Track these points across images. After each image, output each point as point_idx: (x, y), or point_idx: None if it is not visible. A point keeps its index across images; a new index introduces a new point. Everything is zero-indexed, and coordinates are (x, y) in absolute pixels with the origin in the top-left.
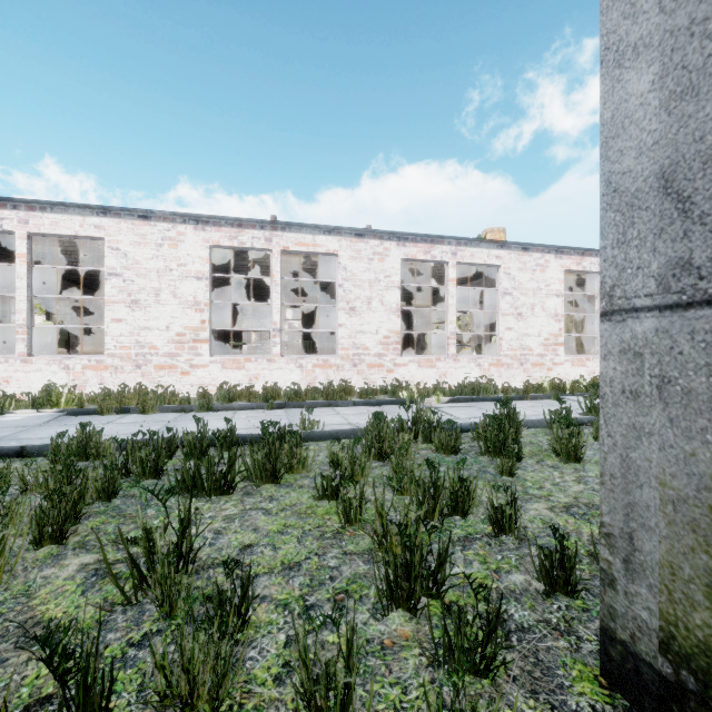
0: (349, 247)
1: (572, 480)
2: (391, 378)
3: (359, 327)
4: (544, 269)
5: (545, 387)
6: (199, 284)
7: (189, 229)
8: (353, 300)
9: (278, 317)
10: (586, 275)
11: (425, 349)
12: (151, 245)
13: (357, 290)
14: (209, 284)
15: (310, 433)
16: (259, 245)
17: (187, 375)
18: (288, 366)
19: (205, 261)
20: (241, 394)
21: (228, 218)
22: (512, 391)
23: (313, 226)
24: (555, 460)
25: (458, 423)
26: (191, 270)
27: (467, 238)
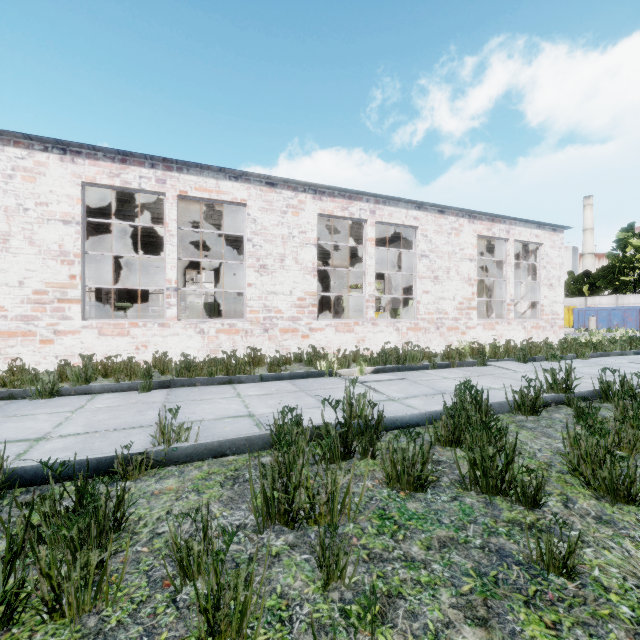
0: (260, 197)
1: None
2: (306, 344)
3: (271, 287)
4: (459, 233)
5: (465, 352)
6: (67, 229)
7: (53, 159)
8: (264, 257)
9: (173, 274)
10: (491, 243)
11: (339, 313)
12: None
13: (269, 246)
14: (82, 230)
15: (172, 450)
16: (149, 186)
17: (49, 344)
18: (186, 332)
19: (75, 202)
20: (120, 367)
21: (107, 150)
22: (432, 356)
23: (216, 169)
24: (586, 494)
25: (403, 414)
26: (56, 212)
27: (386, 196)
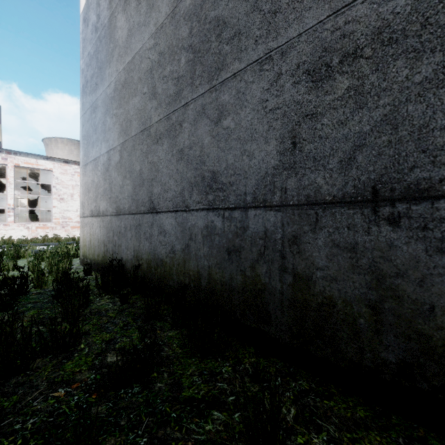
0: (60, 167)
1: None
2: None
3: (66, 208)
4: None
5: None
6: None
7: None
8: (62, 194)
9: (12, 201)
10: None
11: None
12: None
13: (65, 190)
14: None
15: (33, 250)
16: None
17: None
18: (19, 228)
19: None
20: None
21: None
22: None
23: (36, 155)
24: None
25: None
26: None
27: None
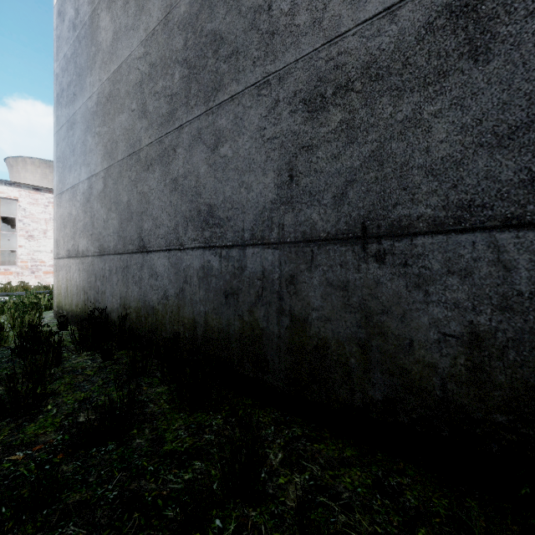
0: (28, 196)
1: None
2: None
3: (37, 248)
4: None
5: None
6: None
7: None
8: (31, 231)
9: None
10: None
11: None
12: None
13: (35, 225)
14: None
15: None
16: None
17: None
18: None
19: None
20: None
21: None
22: None
23: None
24: None
25: None
26: None
27: None
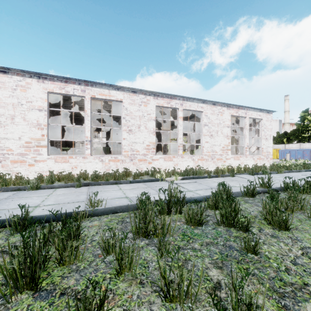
0: (129, 98)
1: (301, 253)
2: (150, 166)
3: (134, 140)
4: (222, 114)
5: (225, 170)
6: (40, 113)
7: (34, 81)
8: (130, 126)
9: (89, 134)
10: (238, 118)
11: (166, 152)
12: (8, 89)
13: (133, 121)
14: (47, 114)
15: (95, 210)
16: (78, 93)
17: (32, 166)
18: (95, 160)
19: (44, 101)
20: (65, 177)
21: (58, 77)
22: (209, 172)
23: (108, 85)
24: (269, 227)
25: (194, 196)
26: (35, 105)
27: (188, 97)
